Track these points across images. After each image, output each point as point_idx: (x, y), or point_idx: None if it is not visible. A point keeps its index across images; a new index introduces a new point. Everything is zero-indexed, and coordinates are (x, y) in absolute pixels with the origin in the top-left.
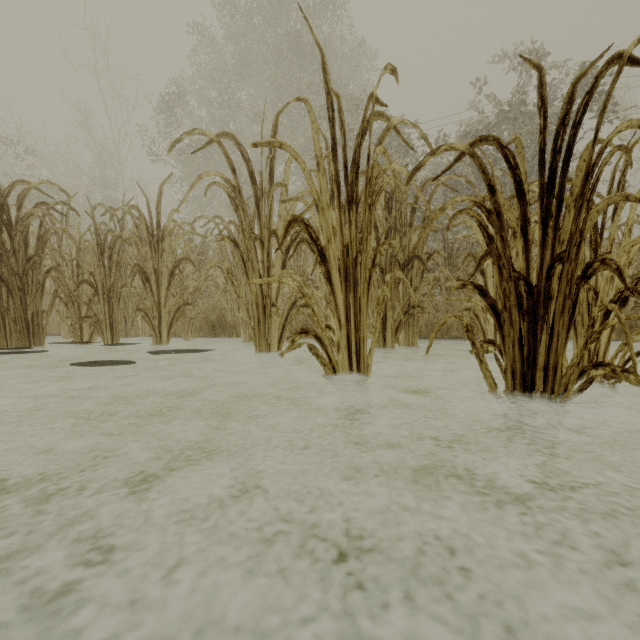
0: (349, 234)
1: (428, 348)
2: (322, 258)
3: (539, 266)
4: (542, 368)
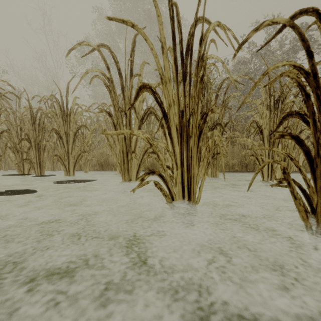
0: (183, 102)
1: (249, 186)
2: (164, 118)
3: None
4: None
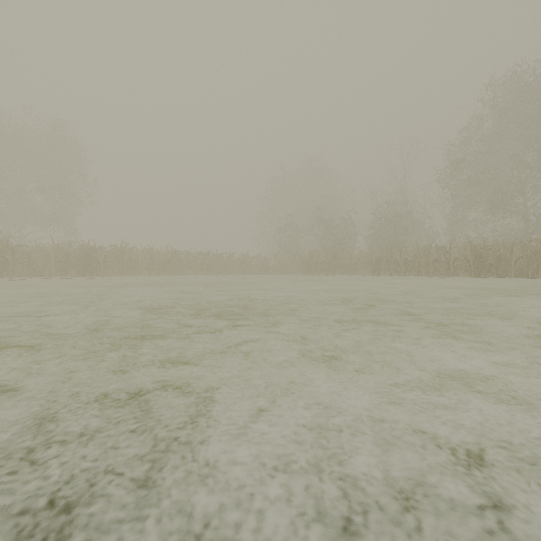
0: None
1: None
2: None
3: None
4: None
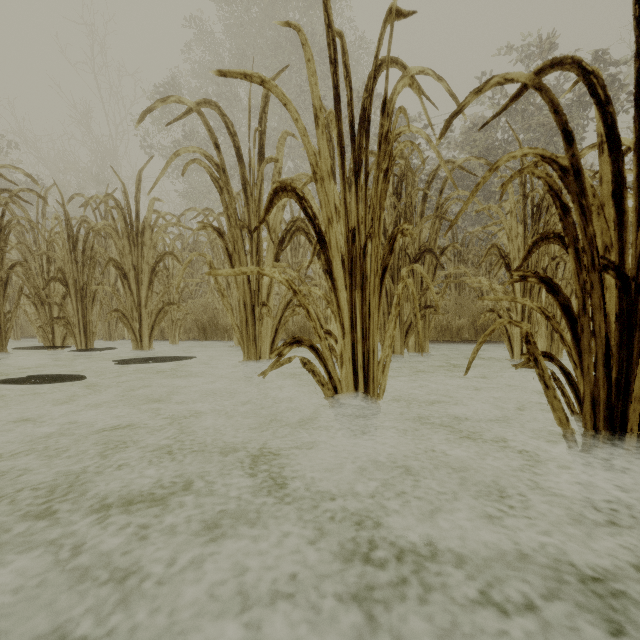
0: (355, 213)
1: (468, 366)
2: (320, 243)
3: (639, 248)
4: (639, 397)
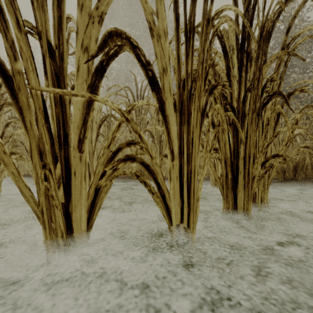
0: None
1: None
2: None
3: None
4: None
